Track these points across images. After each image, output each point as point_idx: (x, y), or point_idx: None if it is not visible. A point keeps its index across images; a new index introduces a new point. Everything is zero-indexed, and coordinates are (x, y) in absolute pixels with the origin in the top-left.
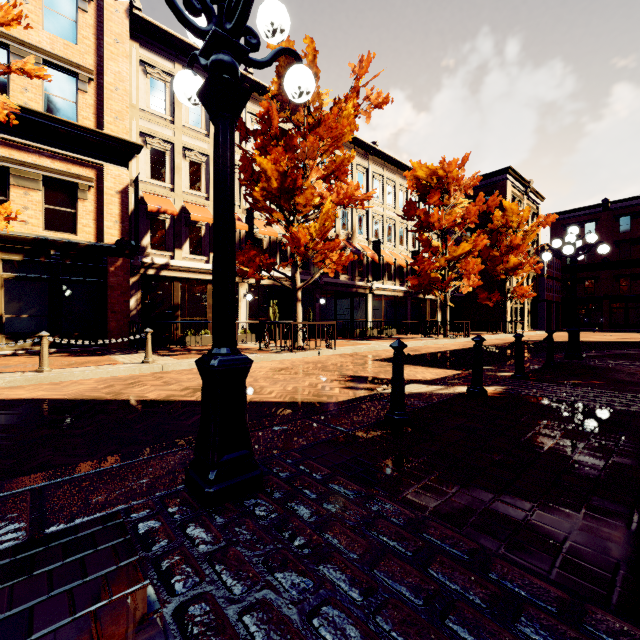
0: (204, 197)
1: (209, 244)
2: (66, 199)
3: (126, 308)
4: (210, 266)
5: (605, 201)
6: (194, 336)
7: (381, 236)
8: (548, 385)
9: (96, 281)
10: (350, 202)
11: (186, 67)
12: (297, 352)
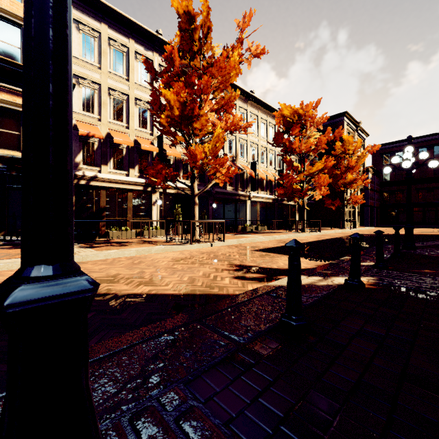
0: (125, 126)
1: (129, 162)
2: (12, 124)
3: None
4: (129, 178)
5: (409, 137)
6: (116, 231)
7: (256, 159)
8: (410, 275)
9: None
10: (235, 129)
11: (111, 27)
12: (195, 244)
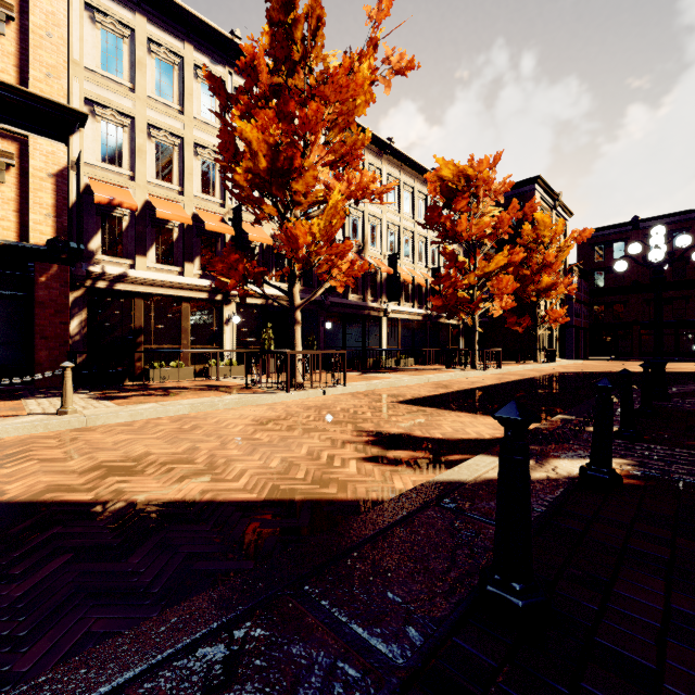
0: (177, 191)
1: (183, 251)
2: None
3: (63, 332)
4: (184, 279)
5: (635, 219)
6: (162, 369)
7: (397, 250)
8: (690, 454)
9: (18, 295)
10: (364, 195)
11: (152, 20)
12: (295, 391)
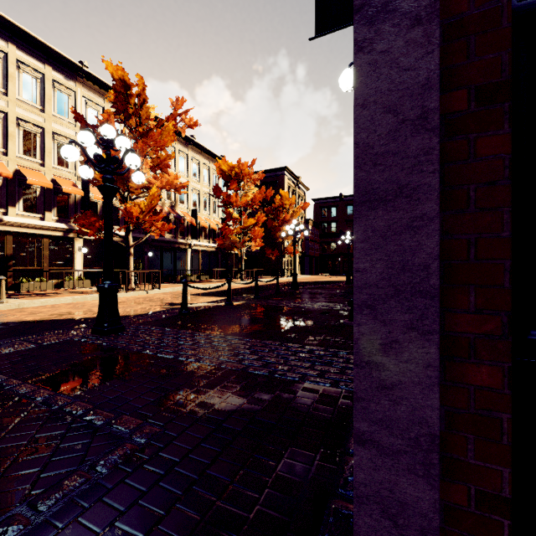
0: (39, 163)
1: (44, 204)
2: None
3: None
4: (45, 223)
5: (341, 195)
6: (30, 283)
7: (198, 206)
8: (265, 300)
9: None
10: (171, 188)
11: (20, 48)
12: (130, 292)
